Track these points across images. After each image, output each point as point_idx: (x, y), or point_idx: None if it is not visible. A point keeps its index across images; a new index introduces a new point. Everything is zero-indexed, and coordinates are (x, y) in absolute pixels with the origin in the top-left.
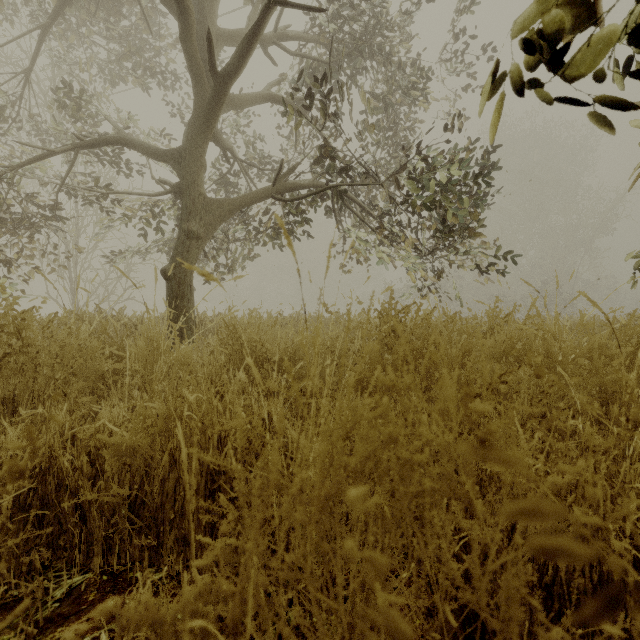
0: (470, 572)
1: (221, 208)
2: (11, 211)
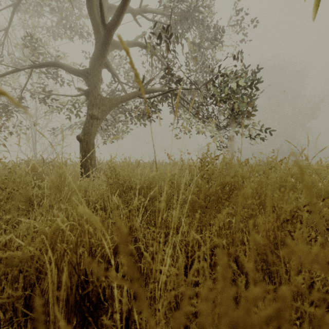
0: None
1: (110, 102)
2: None
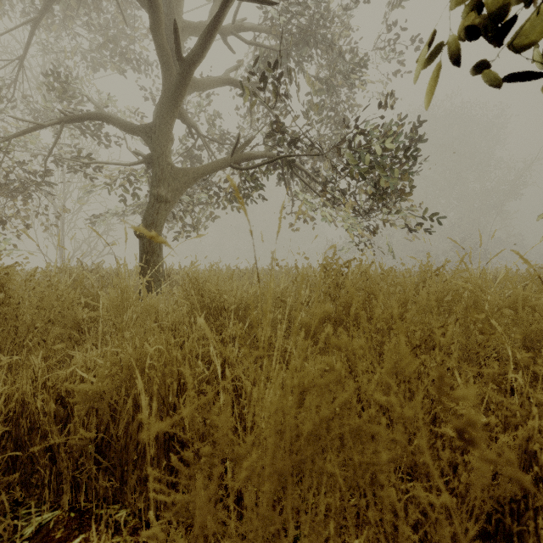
0: (416, 522)
1: (186, 176)
2: (6, 178)
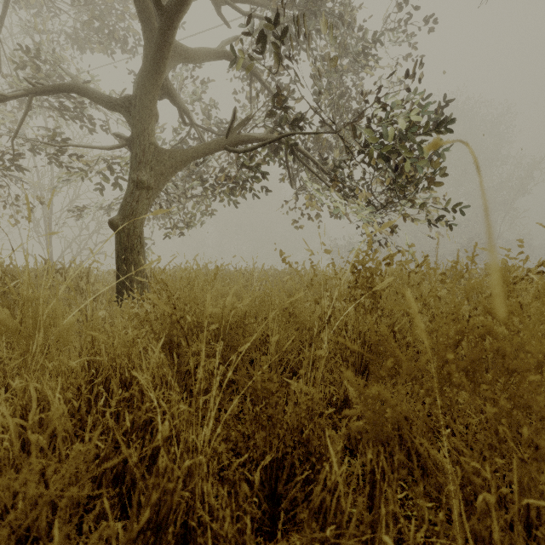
0: None
1: (173, 158)
2: None
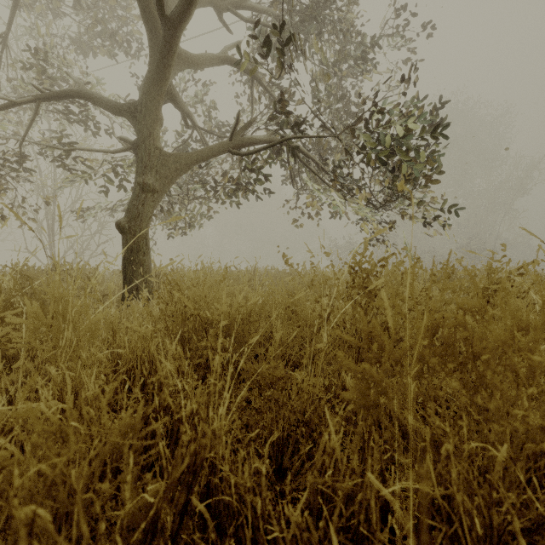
0: None
1: (177, 162)
2: None
